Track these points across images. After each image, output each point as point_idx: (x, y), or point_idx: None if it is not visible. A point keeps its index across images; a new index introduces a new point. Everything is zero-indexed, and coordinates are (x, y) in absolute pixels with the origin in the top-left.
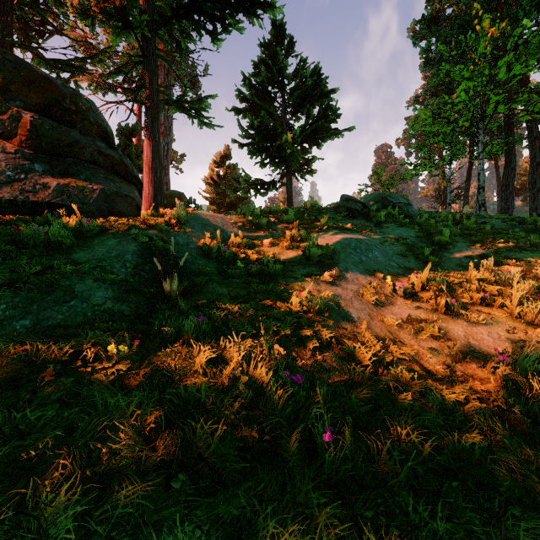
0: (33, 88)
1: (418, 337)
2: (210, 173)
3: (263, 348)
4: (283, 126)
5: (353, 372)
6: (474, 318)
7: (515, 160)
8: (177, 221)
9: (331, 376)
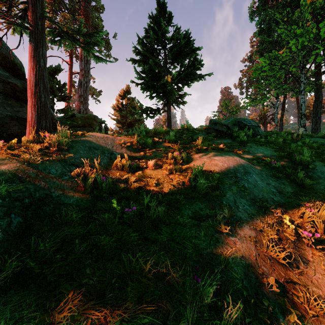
0: None
1: None
2: (116, 103)
3: None
4: (165, 72)
5: None
6: None
7: (322, 96)
8: (58, 146)
9: None
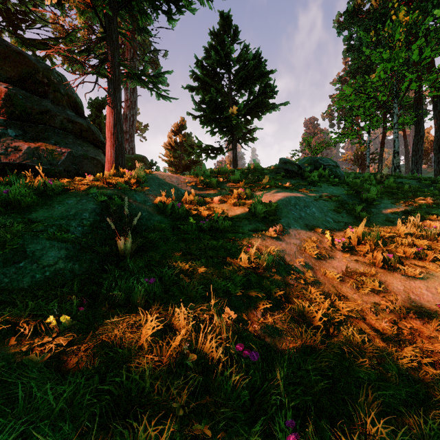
0: (8, 62)
1: (360, 291)
2: (169, 140)
3: (214, 312)
4: (230, 101)
5: (304, 335)
6: (411, 273)
7: (423, 130)
8: (136, 181)
9: (282, 340)
